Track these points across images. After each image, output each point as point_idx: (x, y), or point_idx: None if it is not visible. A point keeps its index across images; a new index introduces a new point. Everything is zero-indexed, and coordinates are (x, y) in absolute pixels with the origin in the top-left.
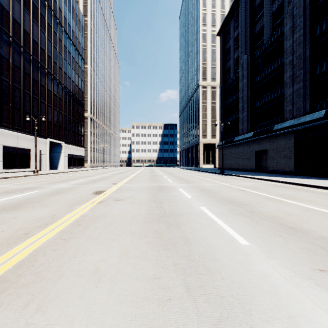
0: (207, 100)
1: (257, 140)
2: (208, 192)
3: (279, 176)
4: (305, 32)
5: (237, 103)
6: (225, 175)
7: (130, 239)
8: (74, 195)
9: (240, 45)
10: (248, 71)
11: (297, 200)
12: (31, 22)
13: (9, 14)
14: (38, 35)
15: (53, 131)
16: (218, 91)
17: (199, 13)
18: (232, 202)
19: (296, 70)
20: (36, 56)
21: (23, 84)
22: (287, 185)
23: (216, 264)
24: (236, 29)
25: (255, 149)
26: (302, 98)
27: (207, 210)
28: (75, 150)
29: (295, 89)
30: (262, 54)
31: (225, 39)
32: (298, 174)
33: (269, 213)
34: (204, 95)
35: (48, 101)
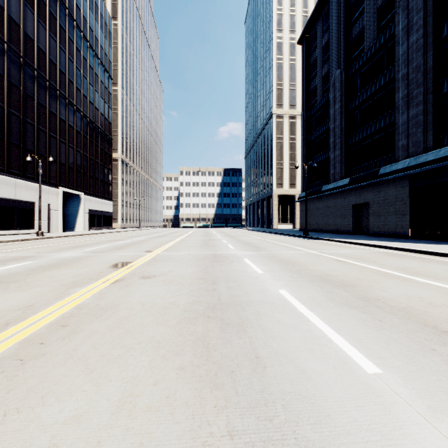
0: (283, 134)
1: (355, 189)
2: (289, 264)
3: (388, 240)
4: (426, 32)
5: (326, 138)
6: (310, 238)
7: (149, 359)
8: (81, 268)
9: (331, 56)
10: (342, 92)
11: (431, 277)
12: (36, 23)
13: (4, 10)
14: (45, 42)
15: (68, 178)
16: (298, 123)
17: (273, 13)
18: (329, 280)
19: (413, 88)
20: (42, 71)
21: (23, 110)
22: (405, 254)
23: (323, 433)
24: (324, 34)
25: (353, 202)
26: (421, 128)
27: (291, 295)
28: (99, 205)
29: (412, 115)
30: (362, 67)
31: (309, 48)
32: (416, 237)
33: (395, 301)
34: (280, 127)
35: (61, 135)
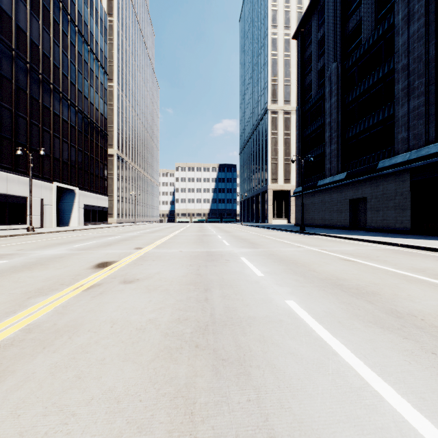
0: (278, 130)
1: (352, 183)
2: (291, 264)
3: (389, 236)
4: (428, 20)
5: (322, 133)
6: (307, 234)
7: None
8: (57, 269)
9: (327, 50)
10: (338, 85)
11: None
12: (28, 15)
13: None
14: (39, 35)
15: (62, 173)
16: (293, 119)
17: (267, 9)
18: (342, 286)
19: (414, 79)
20: (35, 65)
21: (15, 103)
22: (413, 251)
23: None
24: (320, 28)
25: (350, 197)
26: (423, 120)
27: (302, 309)
28: (94, 200)
29: (413, 107)
30: (359, 60)
31: (305, 43)
32: (417, 233)
33: (437, 318)
34: (274, 123)
35: (55, 129)
